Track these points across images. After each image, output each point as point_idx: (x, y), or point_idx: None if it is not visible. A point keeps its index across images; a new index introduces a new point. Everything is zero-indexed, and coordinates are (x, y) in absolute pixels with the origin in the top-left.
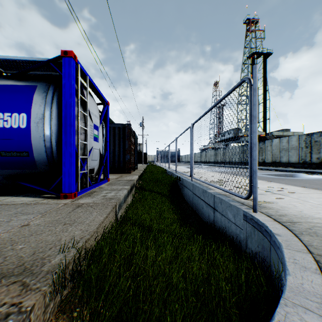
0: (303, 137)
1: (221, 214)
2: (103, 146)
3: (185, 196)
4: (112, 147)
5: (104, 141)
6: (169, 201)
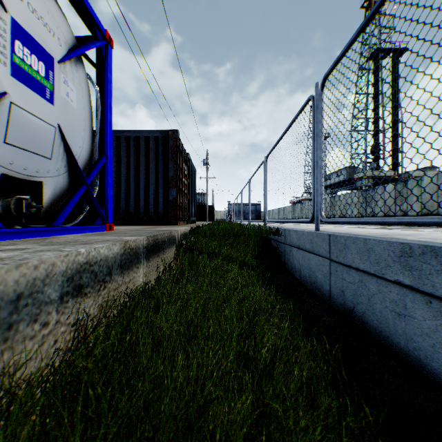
0: None
1: None
2: (97, 143)
3: (295, 269)
4: (143, 174)
5: (99, 132)
6: (262, 282)
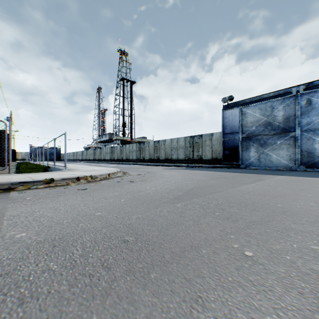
0: (138, 144)
1: None
2: None
3: None
4: None
5: None
6: None
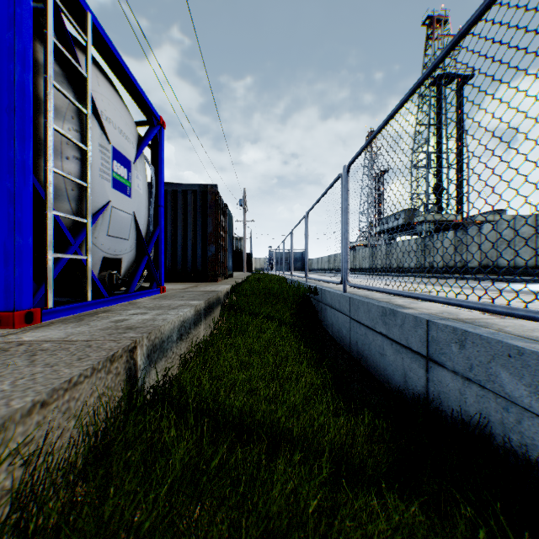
0: None
1: (463, 378)
2: (151, 215)
3: (329, 326)
4: (181, 230)
5: (154, 205)
6: (296, 337)
